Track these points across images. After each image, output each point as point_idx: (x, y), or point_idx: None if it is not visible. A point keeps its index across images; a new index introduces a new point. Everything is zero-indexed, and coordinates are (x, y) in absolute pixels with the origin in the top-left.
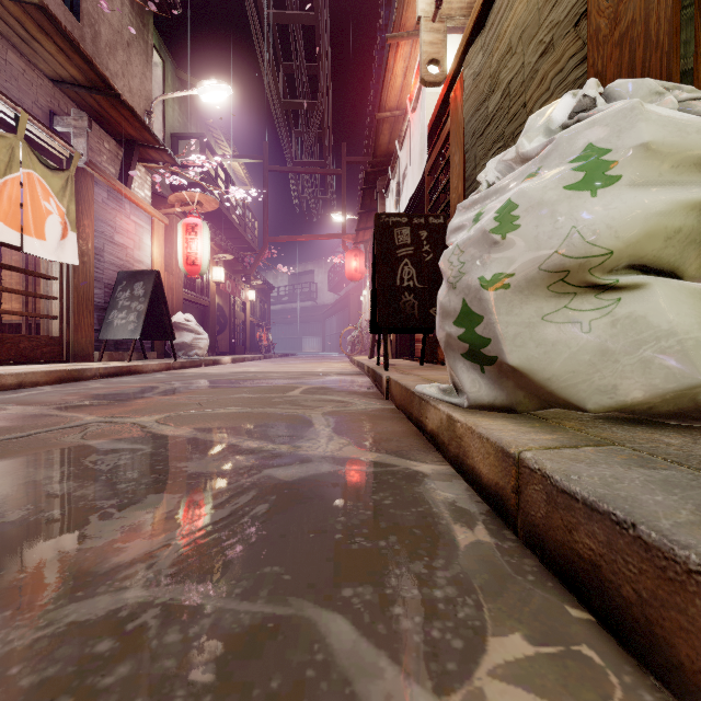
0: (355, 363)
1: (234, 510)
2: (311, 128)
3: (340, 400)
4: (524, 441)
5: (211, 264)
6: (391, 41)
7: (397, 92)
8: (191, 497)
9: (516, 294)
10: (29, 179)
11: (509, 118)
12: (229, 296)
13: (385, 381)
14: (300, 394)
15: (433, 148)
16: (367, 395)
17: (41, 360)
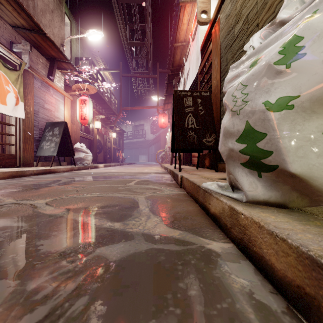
0: (163, 167)
1: (54, 308)
2: (142, 55)
3: (155, 188)
4: None
5: (94, 120)
6: (182, 4)
7: (184, 32)
8: (24, 286)
9: (299, 113)
10: None
11: (248, 34)
12: (103, 135)
13: (179, 178)
14: (134, 185)
15: (202, 59)
16: (170, 185)
17: (4, 166)
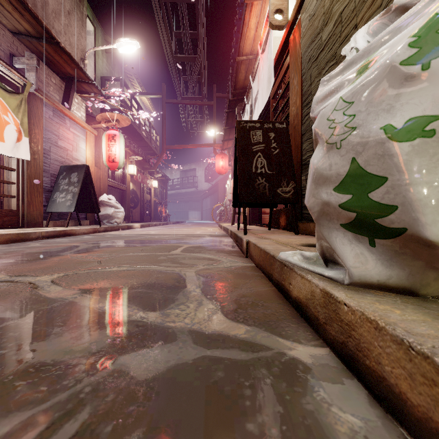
0: (222, 227)
1: None
2: (193, 74)
3: (210, 258)
4: None
5: (128, 163)
6: (247, 1)
7: (250, 41)
8: None
9: None
10: None
11: (341, 40)
12: (140, 184)
13: (245, 243)
14: (181, 253)
15: (276, 78)
16: (231, 254)
17: (2, 226)
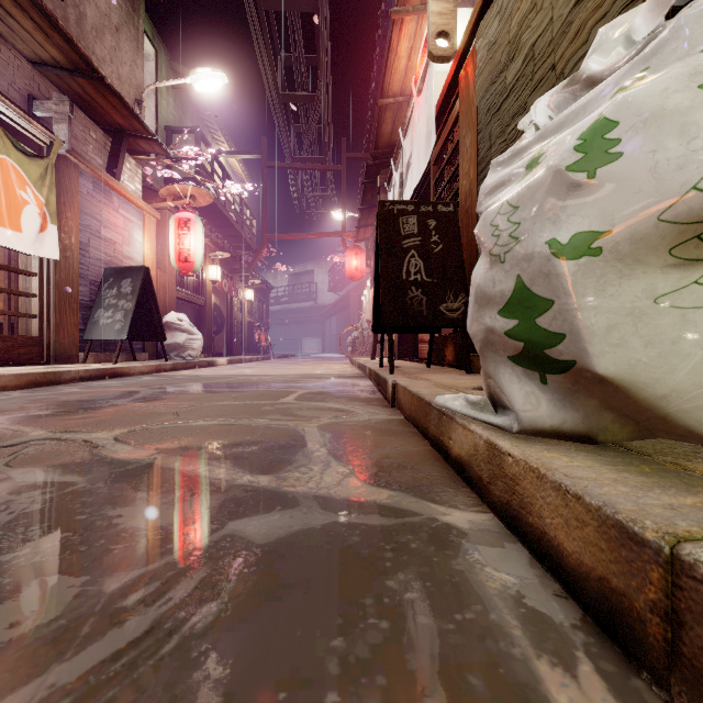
0: (356, 364)
1: (159, 619)
2: (310, 123)
3: (339, 408)
4: (660, 513)
5: (207, 262)
6: (395, 16)
7: (400, 76)
8: (99, 585)
9: (612, 263)
10: (2, 165)
11: (533, 86)
12: (226, 295)
13: (390, 387)
14: (295, 401)
15: (439, 134)
16: (370, 402)
17: (17, 362)
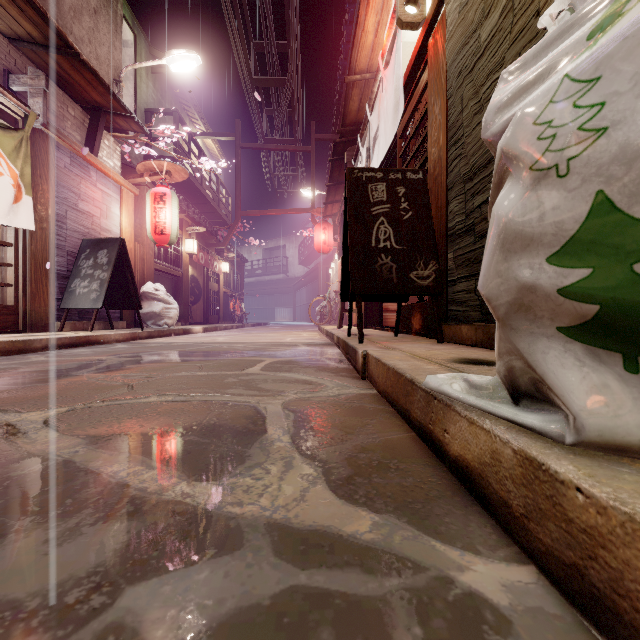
0: (324, 332)
1: None
2: (281, 106)
3: (306, 380)
4: None
5: (184, 236)
6: None
7: (367, 52)
8: None
9: None
10: None
11: (513, 38)
12: (203, 267)
13: (361, 357)
14: (261, 371)
15: (406, 107)
16: (339, 373)
17: None
